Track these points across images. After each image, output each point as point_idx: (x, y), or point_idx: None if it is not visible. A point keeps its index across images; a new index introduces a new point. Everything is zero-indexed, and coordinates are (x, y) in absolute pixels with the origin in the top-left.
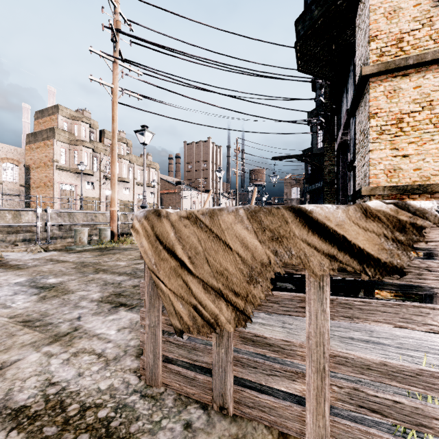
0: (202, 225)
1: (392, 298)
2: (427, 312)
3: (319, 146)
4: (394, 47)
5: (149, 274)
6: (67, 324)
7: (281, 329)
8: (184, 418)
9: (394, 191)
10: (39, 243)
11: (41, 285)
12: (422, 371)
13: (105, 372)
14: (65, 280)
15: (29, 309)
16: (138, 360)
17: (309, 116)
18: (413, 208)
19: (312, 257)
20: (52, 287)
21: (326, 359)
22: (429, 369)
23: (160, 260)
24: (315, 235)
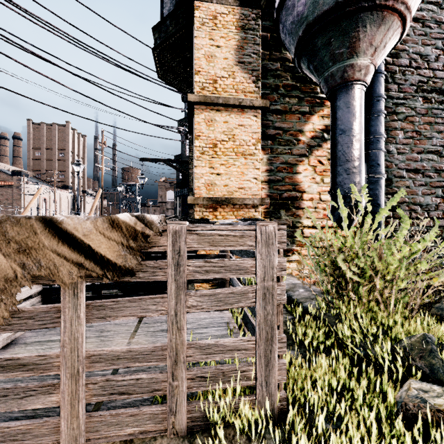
0: None
1: (210, 288)
2: (159, 301)
3: (187, 154)
4: (211, 86)
5: None
6: None
7: (95, 339)
8: None
9: (210, 202)
10: None
11: None
12: (155, 348)
13: None
14: None
15: None
16: None
17: (179, 124)
18: (147, 221)
19: (62, 267)
20: None
21: (80, 362)
22: (160, 345)
23: None
24: (66, 245)
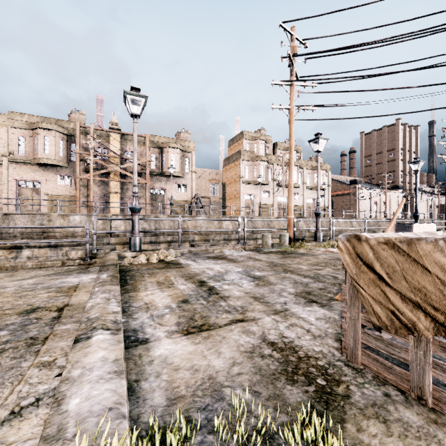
0: (399, 250)
1: None
2: None
3: None
4: None
5: (350, 281)
6: (279, 305)
7: None
8: (383, 390)
9: None
10: (240, 244)
11: (252, 275)
12: None
13: (315, 342)
14: (265, 274)
15: (253, 290)
16: (337, 343)
17: None
18: None
19: None
20: (260, 278)
21: None
22: None
23: (360, 272)
24: None
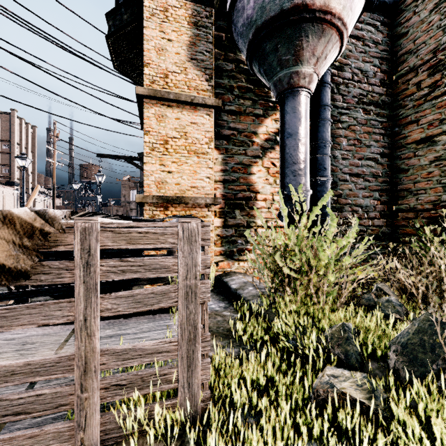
0: None
1: None
2: (66, 306)
3: None
4: (162, 80)
5: None
6: None
7: (14, 353)
8: None
9: (160, 200)
10: None
11: None
12: (61, 358)
13: None
14: None
15: None
16: None
17: None
18: (48, 216)
19: None
20: None
21: None
22: (67, 354)
23: None
24: None
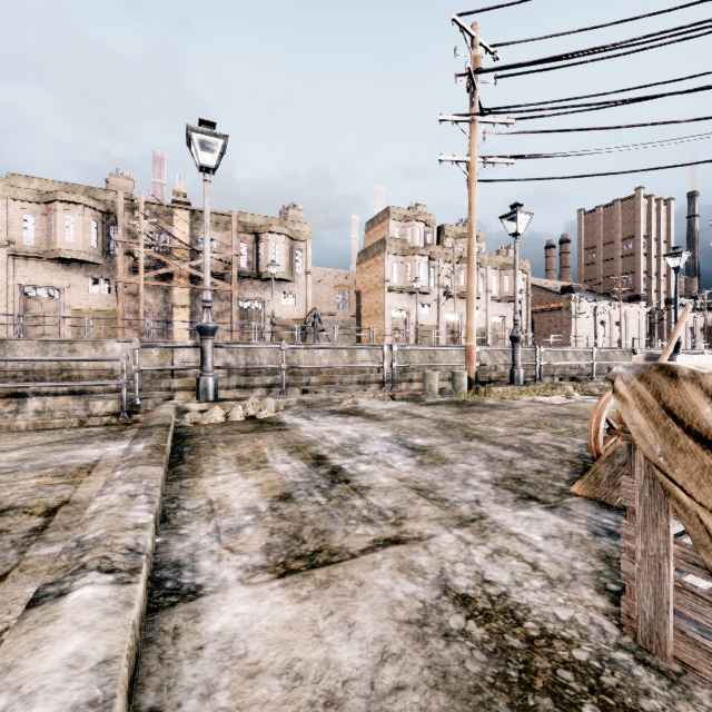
0: None
1: None
2: None
3: None
4: None
5: (644, 469)
6: (466, 507)
7: None
8: None
9: None
10: (385, 389)
11: (410, 445)
12: None
13: (555, 596)
14: (434, 443)
15: (413, 474)
16: (602, 597)
17: None
18: None
19: None
20: (424, 451)
21: None
22: None
23: (676, 451)
24: None
